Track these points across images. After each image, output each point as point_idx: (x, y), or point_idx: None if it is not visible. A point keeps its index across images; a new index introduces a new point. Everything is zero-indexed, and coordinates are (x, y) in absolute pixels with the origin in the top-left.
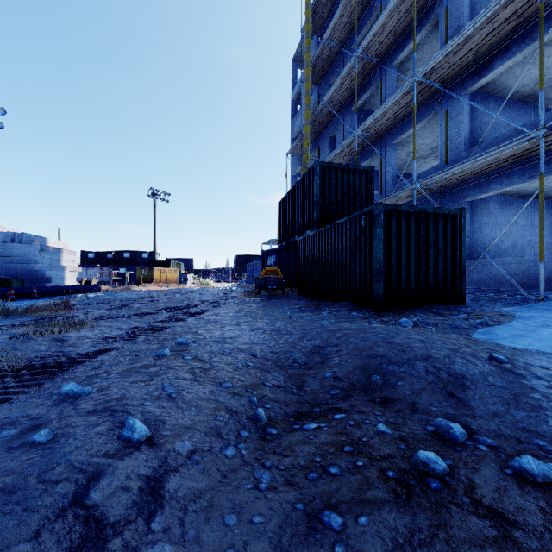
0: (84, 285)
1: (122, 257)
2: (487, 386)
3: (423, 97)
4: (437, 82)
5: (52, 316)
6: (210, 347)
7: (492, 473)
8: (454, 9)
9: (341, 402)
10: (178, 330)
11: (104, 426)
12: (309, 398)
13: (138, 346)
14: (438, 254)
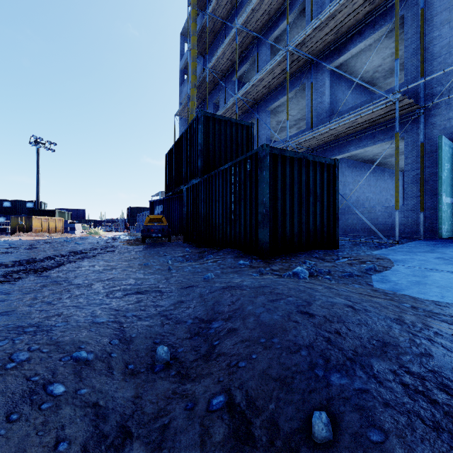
0: None
1: (0, 206)
2: None
3: (293, 69)
4: (305, 56)
5: None
6: None
7: None
8: None
9: None
10: None
11: None
12: None
13: None
14: (317, 200)
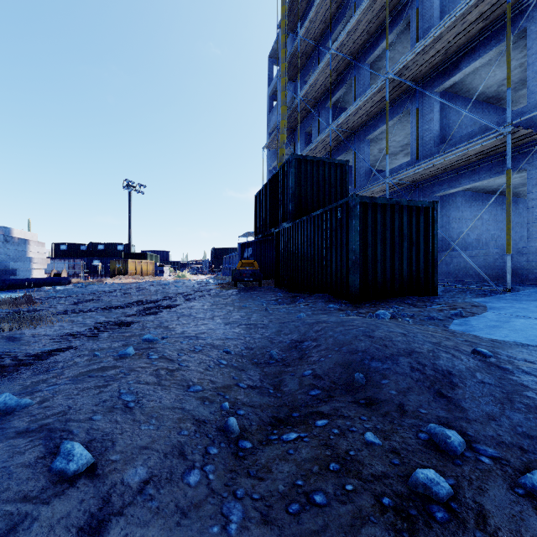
0: (52, 278)
1: (96, 249)
2: (476, 384)
3: (395, 94)
4: (409, 80)
5: (9, 310)
6: (180, 343)
7: (502, 494)
8: (425, 11)
9: (323, 404)
10: (148, 325)
11: (33, 453)
12: (287, 400)
13: (100, 344)
14: (412, 246)
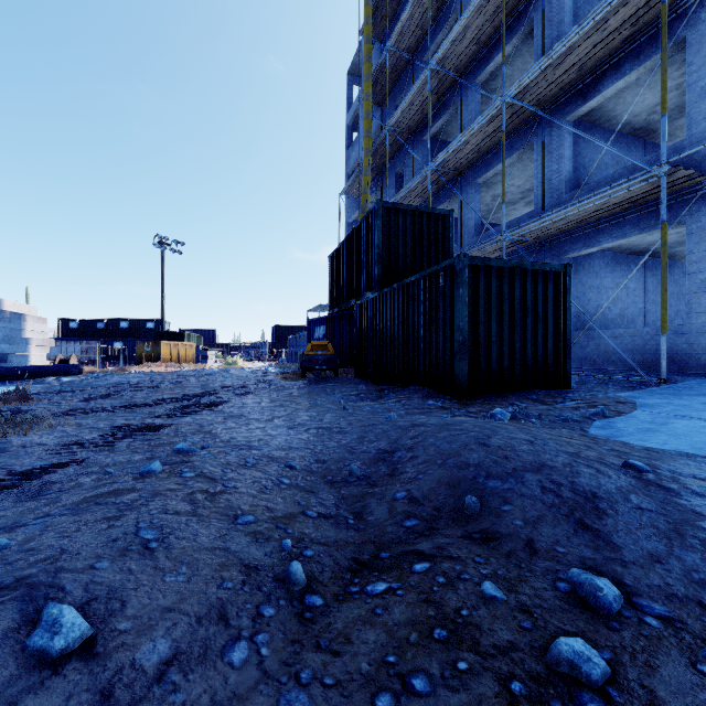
0: (56, 366)
1: (117, 327)
2: (632, 510)
3: (515, 123)
4: (532, 105)
5: None
6: (227, 455)
7: (680, 673)
8: (553, 14)
9: (422, 540)
10: (183, 430)
11: (2, 623)
12: (373, 535)
13: (116, 456)
14: (537, 323)
